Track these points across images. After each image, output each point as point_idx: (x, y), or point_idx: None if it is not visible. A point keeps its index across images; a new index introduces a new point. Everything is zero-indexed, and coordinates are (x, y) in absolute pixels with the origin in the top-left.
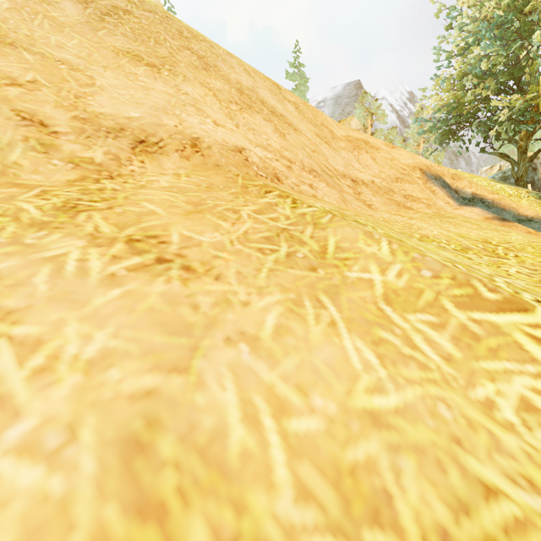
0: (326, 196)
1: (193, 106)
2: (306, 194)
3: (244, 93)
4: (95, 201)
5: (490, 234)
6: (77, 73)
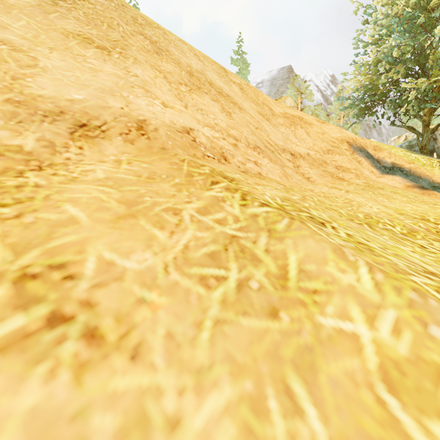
0: (270, 172)
1: (141, 88)
2: (252, 173)
3: (194, 75)
4: (5, 205)
5: (422, 208)
6: (18, 54)
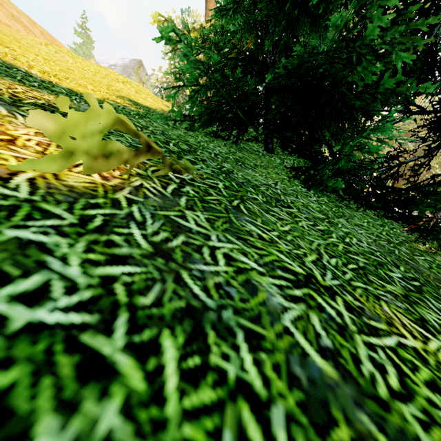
0: None
1: None
2: None
3: (14, 17)
4: None
5: None
6: None
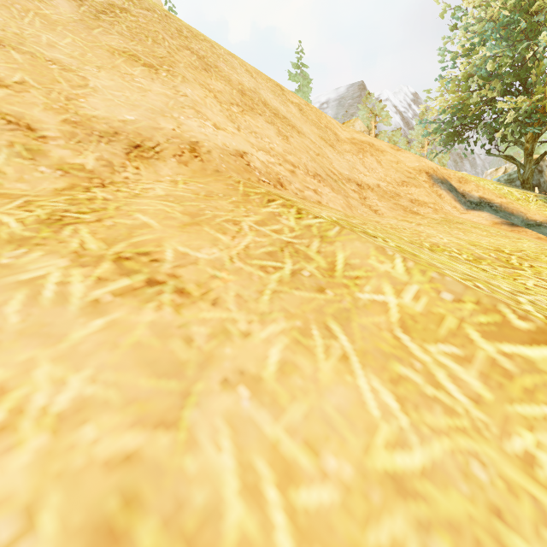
0: (331, 202)
1: (192, 109)
2: (310, 201)
3: (246, 94)
4: (84, 212)
5: (501, 241)
6: (69, 74)
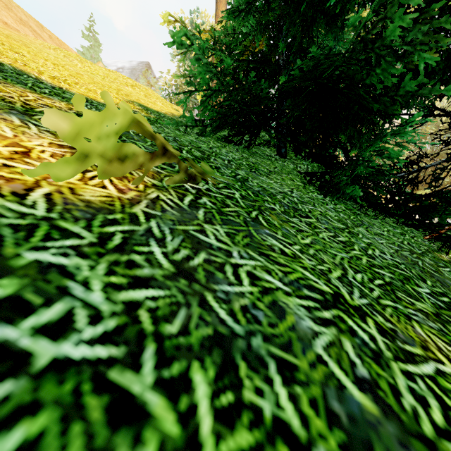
0: None
1: (5, 17)
2: None
3: (23, 21)
4: None
5: None
6: None
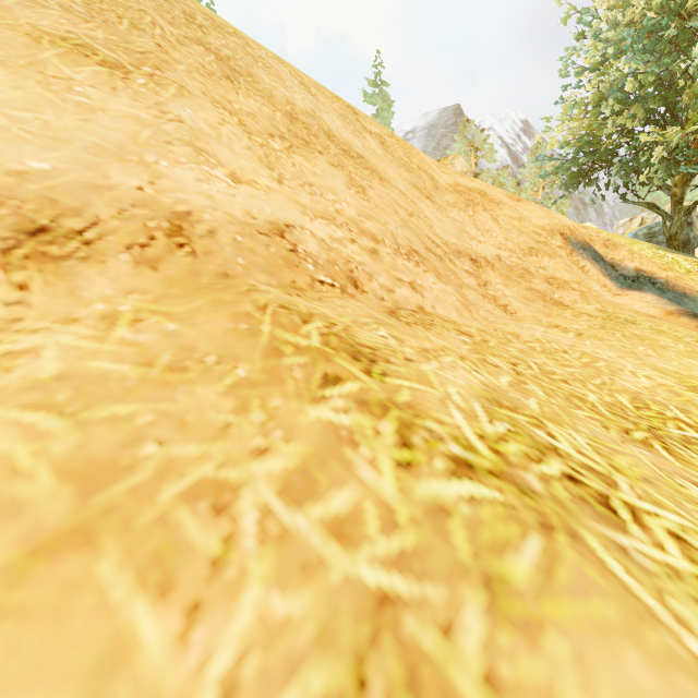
0: (439, 302)
1: (187, 145)
2: (408, 313)
3: (298, 120)
4: None
5: None
6: None
